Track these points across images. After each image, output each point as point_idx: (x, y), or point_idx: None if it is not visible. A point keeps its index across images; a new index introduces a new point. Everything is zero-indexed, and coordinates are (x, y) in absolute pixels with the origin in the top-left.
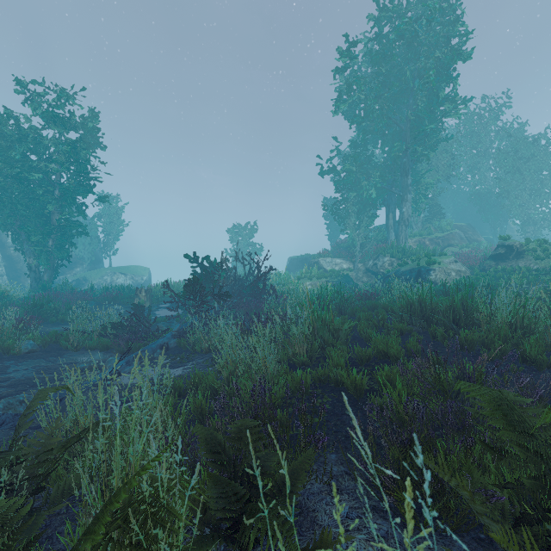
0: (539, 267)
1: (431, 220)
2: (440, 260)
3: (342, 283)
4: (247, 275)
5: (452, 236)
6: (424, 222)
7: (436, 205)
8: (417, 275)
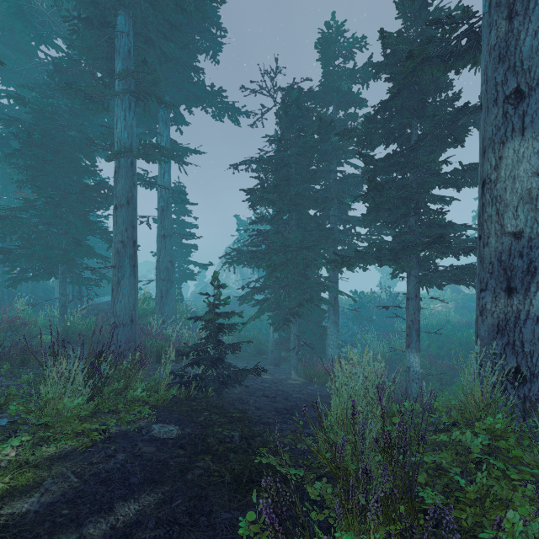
0: None
1: None
2: None
3: (465, 309)
4: (388, 300)
5: None
6: None
7: None
8: None
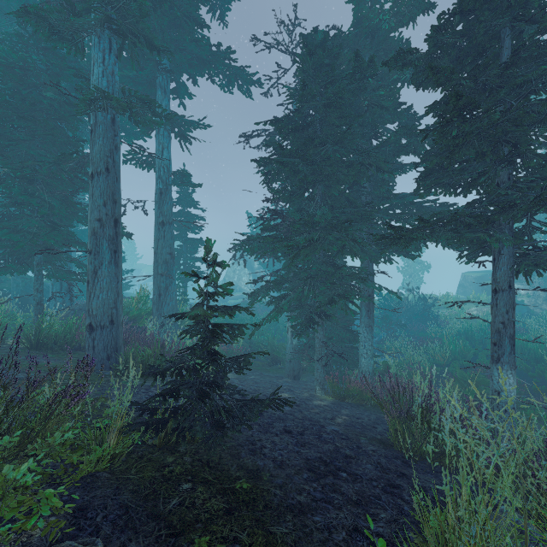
0: None
1: None
2: None
3: None
4: (416, 302)
5: None
6: None
7: None
8: None
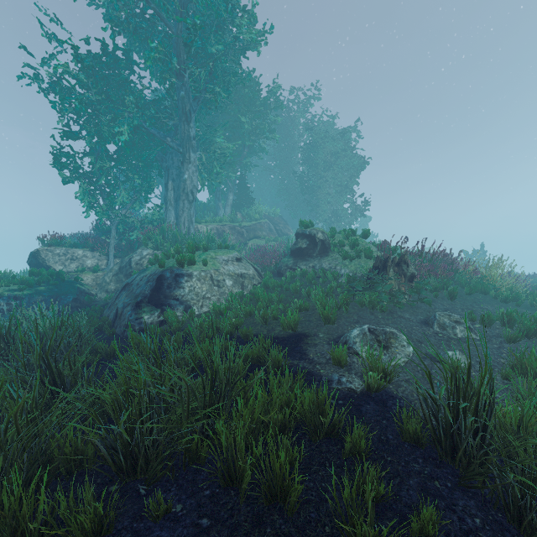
0: (349, 271)
1: (240, 206)
2: (212, 256)
3: None
4: None
5: (260, 226)
6: (231, 207)
7: (245, 187)
8: (155, 288)
